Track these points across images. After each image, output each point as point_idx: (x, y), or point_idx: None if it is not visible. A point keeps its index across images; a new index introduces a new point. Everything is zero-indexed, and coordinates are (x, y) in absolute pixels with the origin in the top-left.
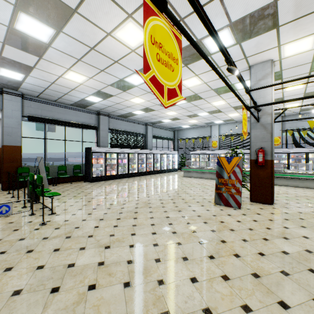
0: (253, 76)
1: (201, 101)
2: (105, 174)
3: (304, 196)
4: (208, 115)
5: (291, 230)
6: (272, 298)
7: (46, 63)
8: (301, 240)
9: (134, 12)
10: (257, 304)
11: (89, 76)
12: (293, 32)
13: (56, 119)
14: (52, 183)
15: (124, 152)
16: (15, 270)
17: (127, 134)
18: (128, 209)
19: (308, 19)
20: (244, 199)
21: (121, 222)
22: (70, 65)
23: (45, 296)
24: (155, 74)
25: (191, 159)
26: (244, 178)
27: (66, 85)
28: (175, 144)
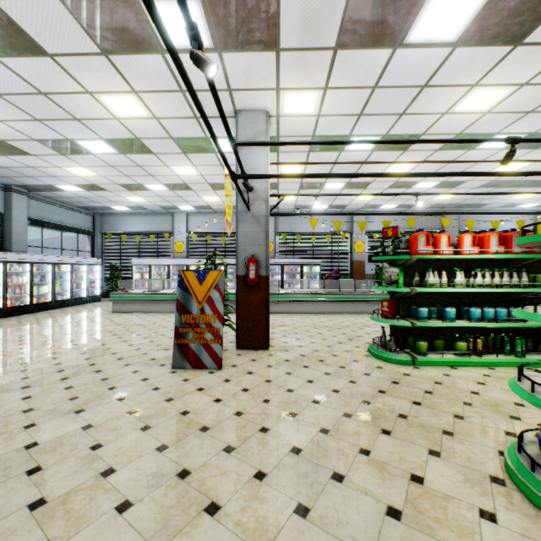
0: (241, 130)
1: (151, 158)
2: None
3: (303, 326)
4: (166, 191)
5: (298, 393)
6: None
7: None
8: (313, 410)
9: None
10: None
11: None
12: (297, 72)
13: None
14: None
15: None
16: None
17: None
18: None
19: (315, 59)
20: (227, 347)
21: None
22: None
23: None
24: None
25: (134, 274)
26: (228, 308)
27: None
28: (96, 244)
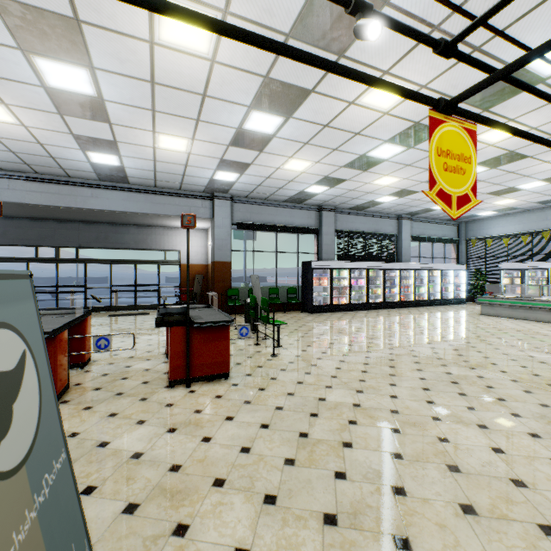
0: None
1: (526, 161)
2: (330, 303)
3: None
4: (545, 186)
5: None
6: None
7: (266, 156)
8: None
9: (393, 66)
10: None
11: (314, 161)
12: None
13: (266, 224)
14: None
15: (360, 267)
16: (268, 391)
17: (365, 237)
18: (377, 354)
19: None
20: None
21: (371, 368)
22: (293, 153)
23: (306, 417)
24: (441, 186)
25: (500, 279)
26: None
27: (283, 177)
28: (460, 251)
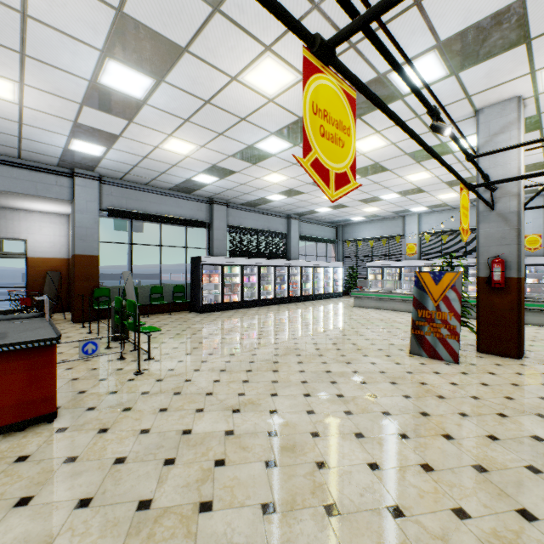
0: (483, 128)
1: (386, 174)
2: (222, 301)
3: None
4: (398, 198)
5: None
6: (506, 503)
7: (138, 128)
8: None
9: (275, 42)
10: (480, 510)
11: (199, 144)
12: None
13: (147, 213)
14: (142, 313)
15: (252, 264)
16: (113, 432)
17: (257, 234)
18: (262, 356)
19: None
20: (465, 348)
21: (253, 375)
22: (173, 130)
23: (157, 468)
24: (318, 156)
25: (367, 275)
26: (466, 310)
27: (164, 160)
28: (338, 251)
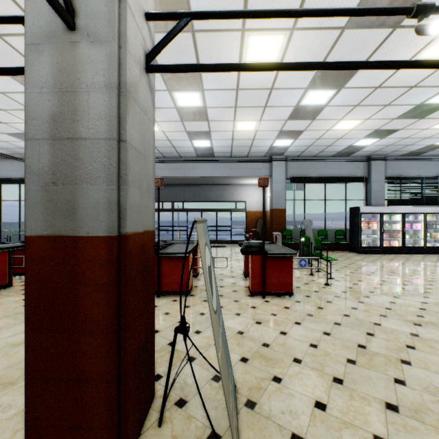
0: None
1: None
2: (380, 245)
3: None
4: None
5: None
6: None
7: (317, 122)
8: None
9: None
10: None
11: (364, 118)
12: None
13: (315, 177)
14: None
15: (415, 212)
16: (326, 310)
17: (421, 182)
18: (438, 295)
19: None
20: None
21: (430, 306)
22: (343, 115)
23: (362, 334)
24: None
25: None
26: None
27: (332, 137)
28: None
